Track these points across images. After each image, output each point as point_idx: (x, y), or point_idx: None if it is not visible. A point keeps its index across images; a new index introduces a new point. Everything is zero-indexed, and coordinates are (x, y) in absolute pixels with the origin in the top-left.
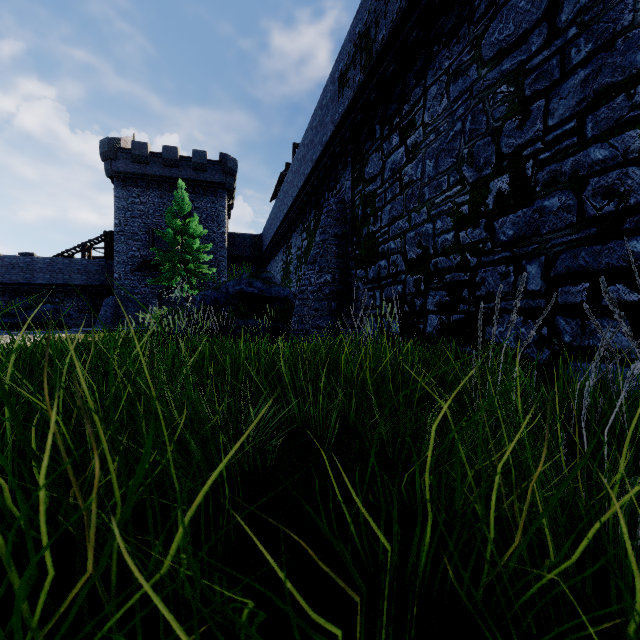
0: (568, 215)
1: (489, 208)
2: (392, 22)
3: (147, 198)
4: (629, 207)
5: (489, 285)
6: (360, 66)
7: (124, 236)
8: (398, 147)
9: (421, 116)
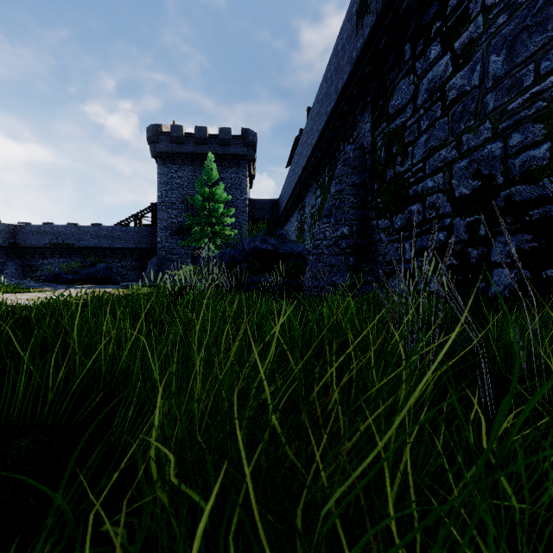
0: None
1: None
2: None
3: (183, 173)
4: None
5: None
6: None
7: (165, 206)
8: (439, 58)
9: (480, 0)
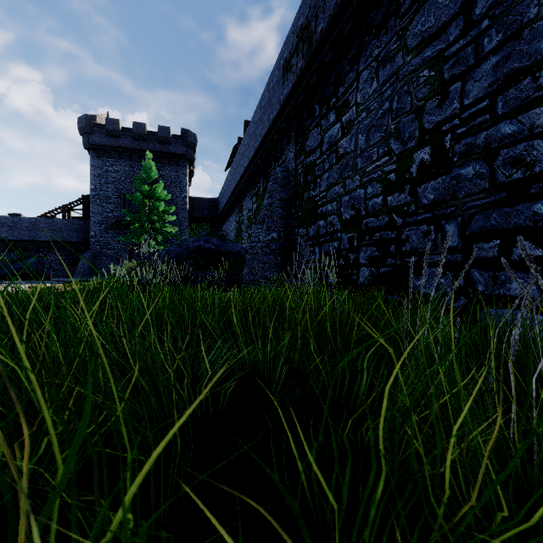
0: (481, 182)
1: (413, 176)
2: (329, 16)
3: (119, 167)
4: (534, 175)
5: (413, 242)
6: (302, 54)
7: (99, 199)
8: (334, 123)
9: (354, 97)
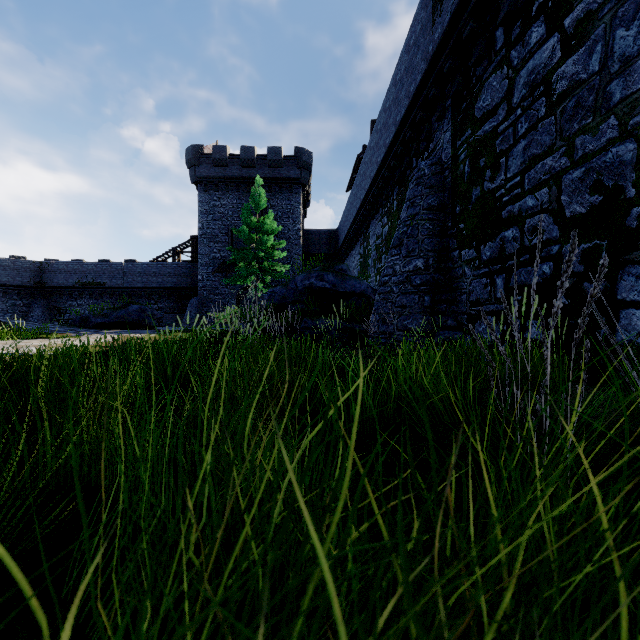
0: None
1: None
2: None
3: (227, 200)
4: None
5: None
6: None
7: (206, 239)
8: (543, 42)
9: None
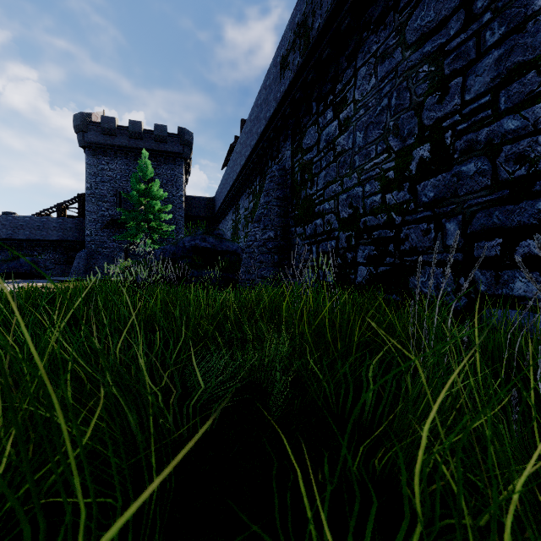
0: (483, 179)
1: (412, 173)
2: (327, 12)
3: (115, 165)
4: (539, 171)
5: (412, 240)
6: (299, 51)
7: (95, 198)
8: (332, 121)
9: (352, 94)
